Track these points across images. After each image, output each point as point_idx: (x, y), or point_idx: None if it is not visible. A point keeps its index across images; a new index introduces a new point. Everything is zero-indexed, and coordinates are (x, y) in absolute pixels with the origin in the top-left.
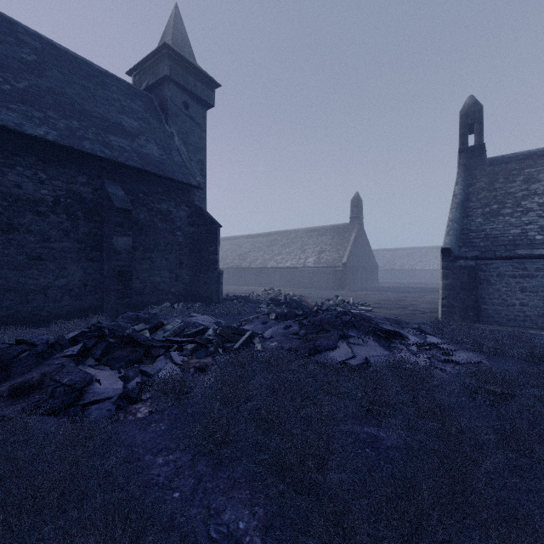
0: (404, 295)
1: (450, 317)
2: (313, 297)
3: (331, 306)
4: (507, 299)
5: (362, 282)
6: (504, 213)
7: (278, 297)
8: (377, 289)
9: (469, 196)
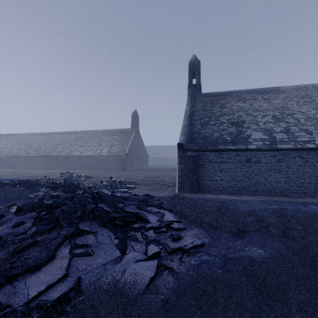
0: (160, 173)
1: (182, 190)
2: (100, 178)
3: (94, 189)
4: (213, 177)
5: (138, 165)
6: (211, 124)
7: (70, 178)
8: (147, 169)
9: (193, 113)
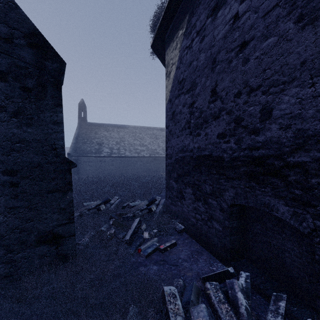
0: None
1: None
2: None
3: None
4: (86, 168)
5: None
6: (87, 143)
7: None
8: None
9: (79, 135)
